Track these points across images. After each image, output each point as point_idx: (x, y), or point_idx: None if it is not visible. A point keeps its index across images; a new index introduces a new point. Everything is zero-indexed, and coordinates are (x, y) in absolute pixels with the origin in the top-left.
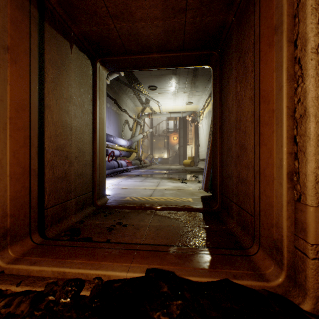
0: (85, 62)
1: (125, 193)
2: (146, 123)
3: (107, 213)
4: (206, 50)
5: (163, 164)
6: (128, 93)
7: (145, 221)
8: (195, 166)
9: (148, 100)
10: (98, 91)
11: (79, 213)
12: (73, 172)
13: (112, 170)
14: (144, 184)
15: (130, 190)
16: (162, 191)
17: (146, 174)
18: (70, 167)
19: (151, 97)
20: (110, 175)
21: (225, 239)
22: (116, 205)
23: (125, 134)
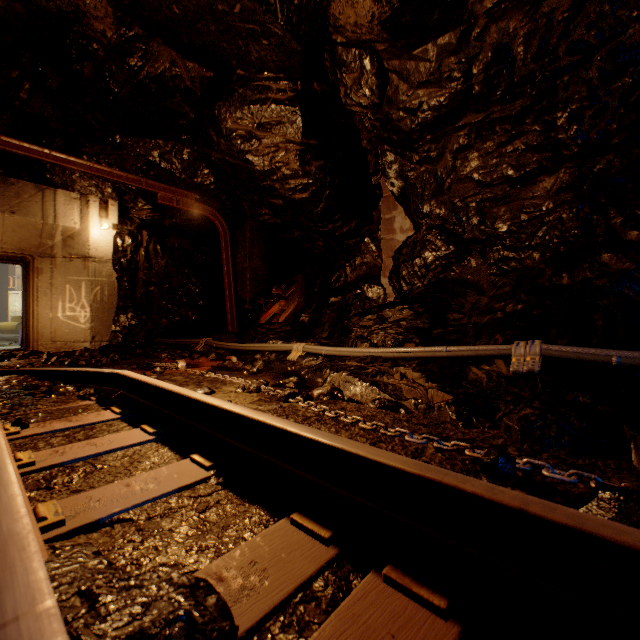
0: None
1: None
2: None
3: None
4: (16, 262)
5: None
6: None
7: None
8: None
9: None
10: None
11: None
12: None
13: None
14: None
15: None
16: None
17: None
18: None
19: None
20: None
21: None
22: None
23: None
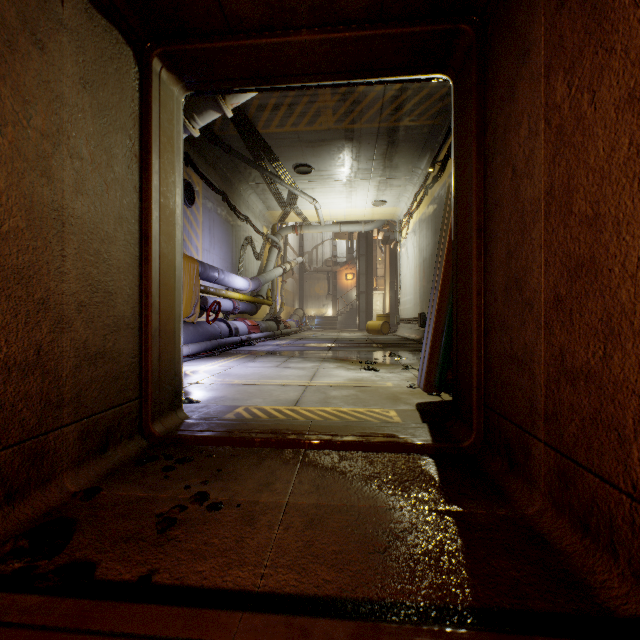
0: (114, 48)
1: (237, 395)
2: (291, 246)
3: (174, 460)
4: (443, 21)
5: (325, 330)
6: (252, 180)
7: (275, 489)
8: (392, 334)
9: (294, 196)
10: (156, 135)
11: (90, 463)
12: (68, 347)
13: (215, 342)
14: (284, 373)
15: (249, 389)
16: (323, 391)
17: (288, 350)
18: (58, 334)
19: (300, 189)
20: (210, 352)
21: (528, 565)
22: (203, 433)
23: (246, 266)
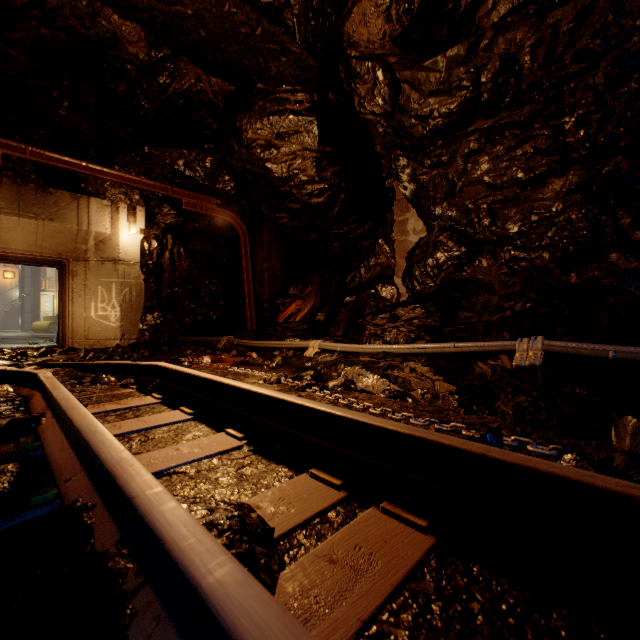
0: None
1: None
2: None
3: None
4: (53, 265)
5: None
6: None
7: None
8: None
9: None
10: None
11: None
12: None
13: None
14: None
15: None
16: None
17: None
18: None
19: None
20: None
21: None
22: None
23: None
